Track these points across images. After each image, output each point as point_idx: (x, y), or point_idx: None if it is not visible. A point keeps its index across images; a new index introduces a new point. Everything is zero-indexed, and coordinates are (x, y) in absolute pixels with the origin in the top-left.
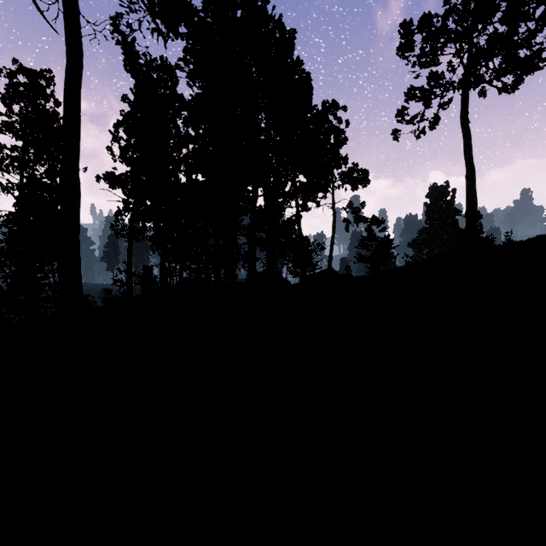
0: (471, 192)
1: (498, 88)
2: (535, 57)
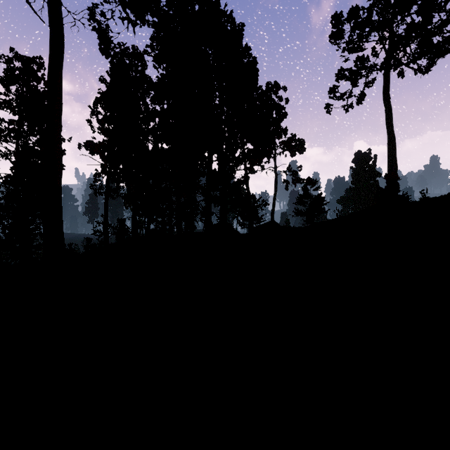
0: (392, 156)
1: (414, 69)
2: (446, 43)
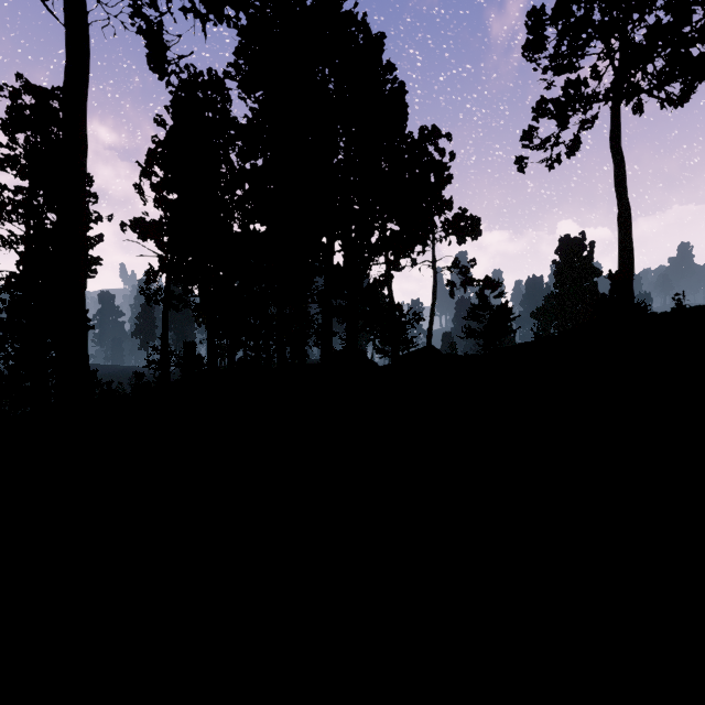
0: (625, 240)
1: (662, 99)
2: None
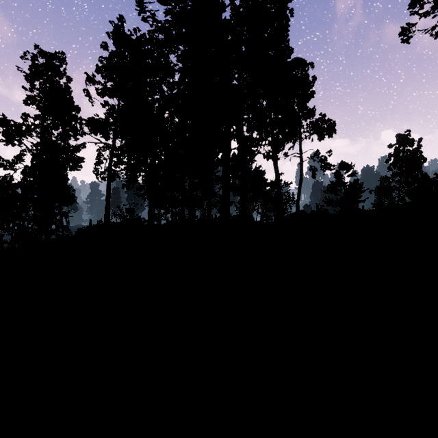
0: None
1: None
2: None
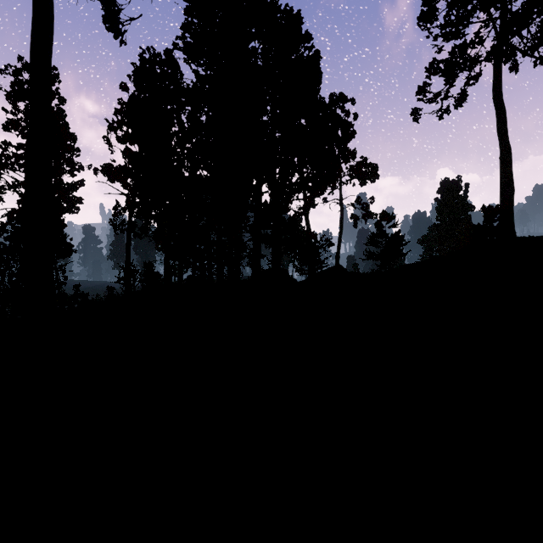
0: (507, 175)
1: (536, 57)
2: None
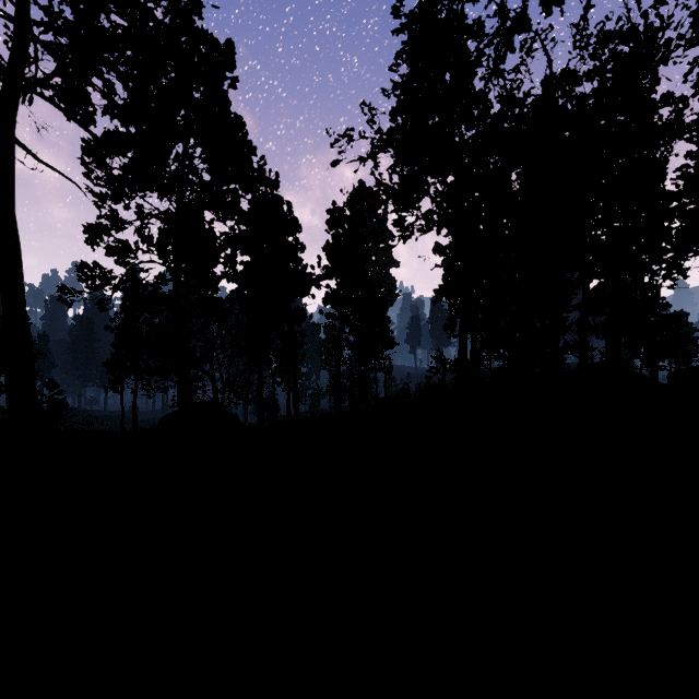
0: None
1: None
2: None
